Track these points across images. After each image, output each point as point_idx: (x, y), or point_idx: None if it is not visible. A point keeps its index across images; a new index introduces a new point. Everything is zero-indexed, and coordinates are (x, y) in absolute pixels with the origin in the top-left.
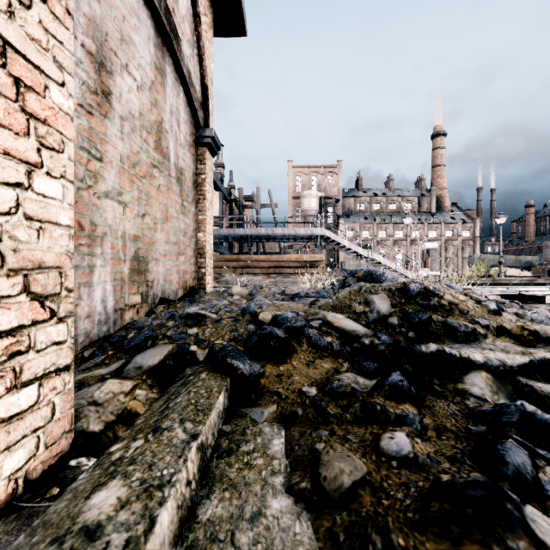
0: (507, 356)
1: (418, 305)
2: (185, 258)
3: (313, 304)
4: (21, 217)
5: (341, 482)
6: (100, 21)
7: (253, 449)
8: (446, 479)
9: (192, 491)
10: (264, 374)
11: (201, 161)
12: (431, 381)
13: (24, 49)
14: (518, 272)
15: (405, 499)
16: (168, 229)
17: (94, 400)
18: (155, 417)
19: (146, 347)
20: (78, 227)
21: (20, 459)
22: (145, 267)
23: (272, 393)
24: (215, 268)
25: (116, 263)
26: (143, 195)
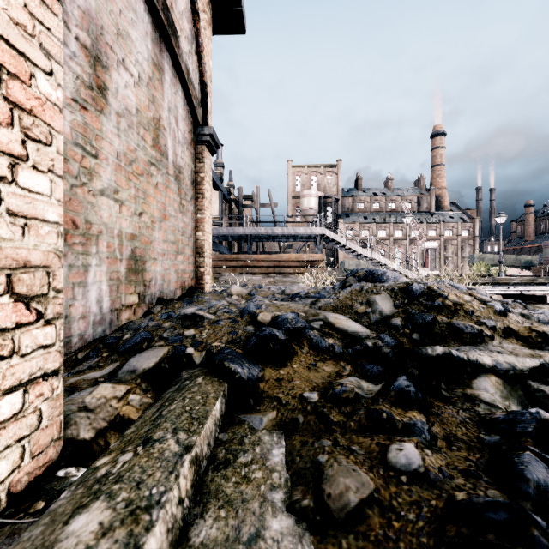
0: (517, 359)
1: (421, 305)
2: (183, 257)
3: (313, 304)
4: (3, 213)
5: (347, 500)
6: (96, 15)
7: (252, 460)
8: (461, 497)
9: (185, 510)
10: (263, 378)
11: (200, 160)
12: (438, 386)
13: (7, 34)
14: (518, 272)
15: (417, 521)
16: (166, 228)
17: (85, 405)
18: (146, 426)
19: (141, 349)
20: (72, 225)
21: (2, 471)
22: (142, 267)
23: (272, 398)
24: (214, 268)
25: (112, 262)
26: (141, 193)
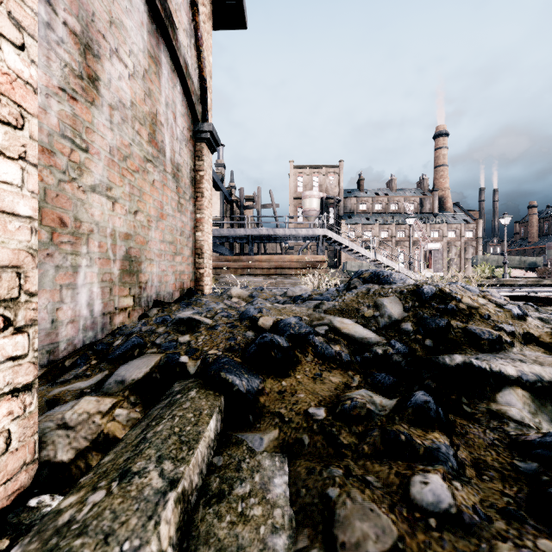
0: (544, 369)
1: (433, 309)
2: (182, 258)
3: (317, 308)
4: None
5: None
6: None
7: (250, 491)
8: (508, 551)
9: None
10: (263, 390)
11: (199, 158)
12: (459, 400)
13: None
14: (523, 273)
15: None
16: (163, 228)
17: (65, 422)
18: (126, 453)
19: (132, 357)
20: (60, 223)
21: None
22: (138, 268)
23: (273, 414)
24: (215, 269)
25: (104, 263)
26: (136, 191)
